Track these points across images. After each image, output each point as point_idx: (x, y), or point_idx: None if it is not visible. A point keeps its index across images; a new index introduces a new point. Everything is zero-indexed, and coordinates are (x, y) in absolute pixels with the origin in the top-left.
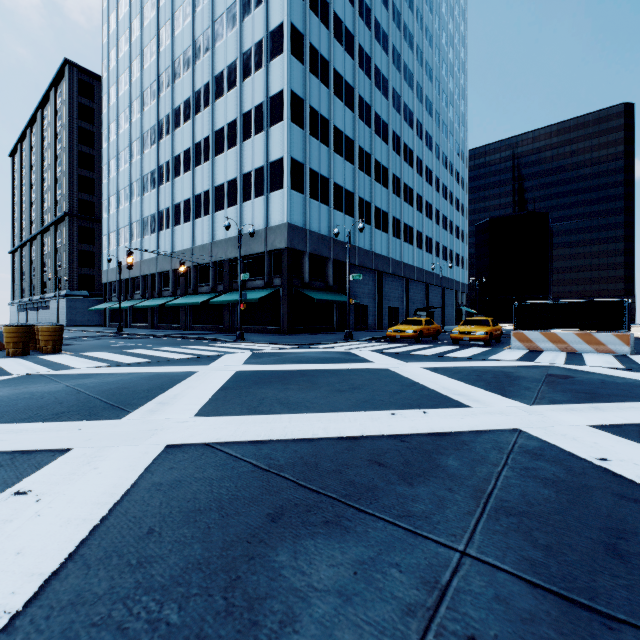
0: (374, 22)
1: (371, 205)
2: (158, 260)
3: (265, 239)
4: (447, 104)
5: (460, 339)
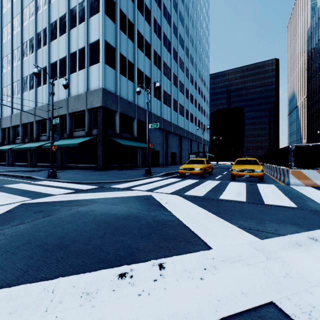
0: None
1: (161, 88)
2: (12, 117)
3: (86, 100)
4: (200, 43)
5: (241, 176)
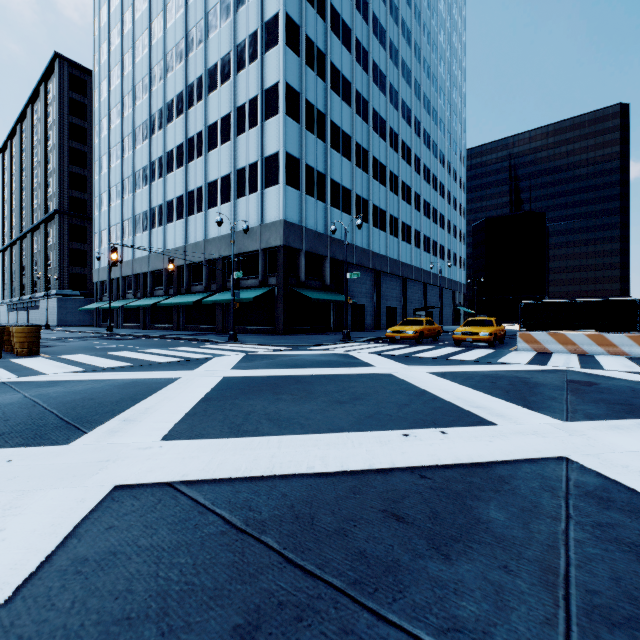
0: (372, 16)
1: (369, 203)
2: (150, 258)
3: (260, 236)
4: (445, 102)
5: (463, 340)
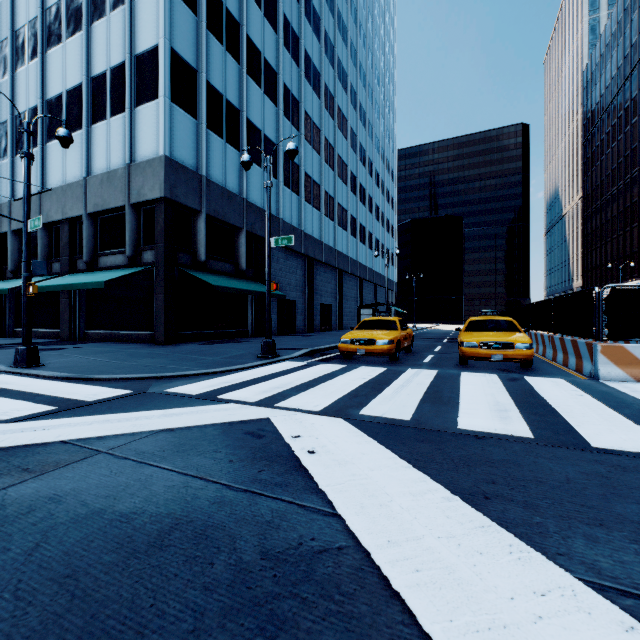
0: None
1: (300, 169)
2: None
3: (127, 184)
4: (379, 83)
5: (484, 357)
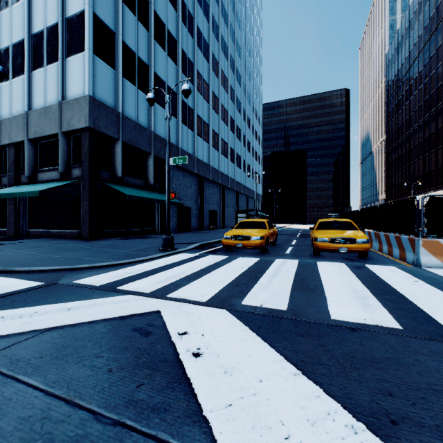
0: None
1: (194, 112)
2: None
3: (59, 116)
4: (250, 56)
5: (333, 250)
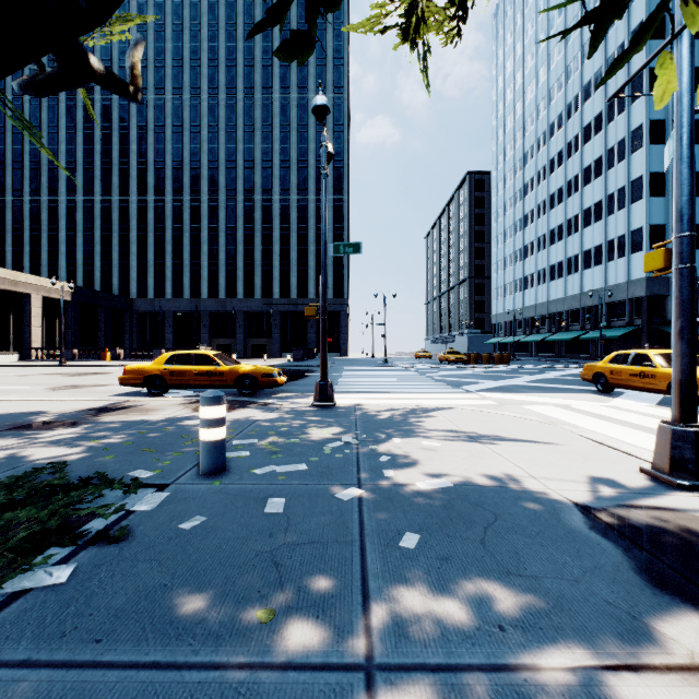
0: None
1: None
2: (536, 307)
3: (626, 290)
4: None
5: None
